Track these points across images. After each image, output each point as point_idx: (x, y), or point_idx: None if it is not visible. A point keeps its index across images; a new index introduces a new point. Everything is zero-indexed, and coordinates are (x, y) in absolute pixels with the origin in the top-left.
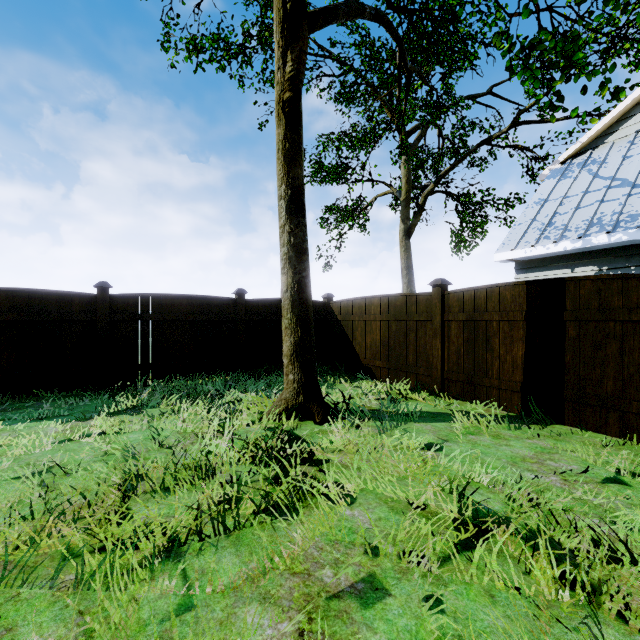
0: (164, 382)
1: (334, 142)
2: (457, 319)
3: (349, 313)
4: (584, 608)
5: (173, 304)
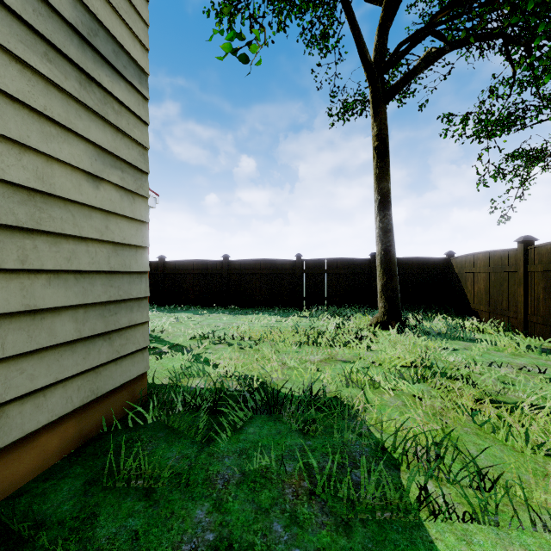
0: (324, 306)
1: (461, 122)
2: (536, 270)
3: (462, 267)
4: (421, 381)
5: (332, 264)
